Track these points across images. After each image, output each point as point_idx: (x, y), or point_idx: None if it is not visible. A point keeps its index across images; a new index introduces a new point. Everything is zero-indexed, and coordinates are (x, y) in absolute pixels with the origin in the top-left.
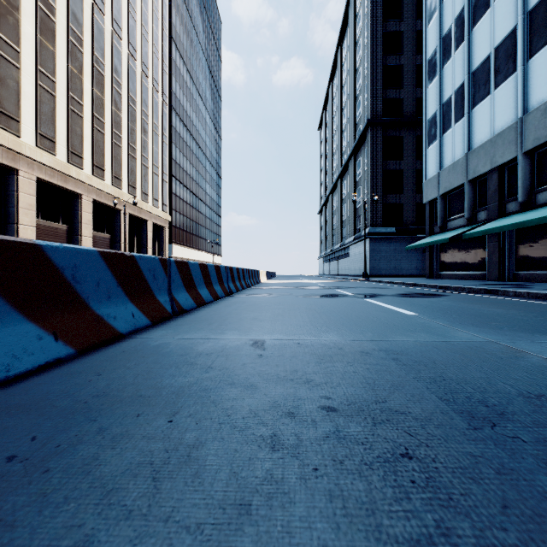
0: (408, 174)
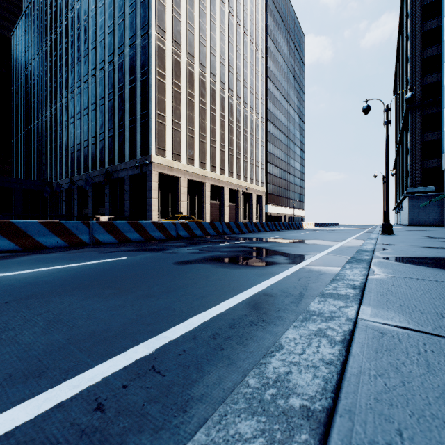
0: None
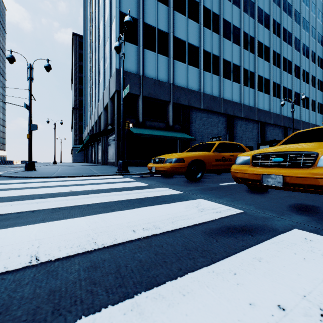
0: None
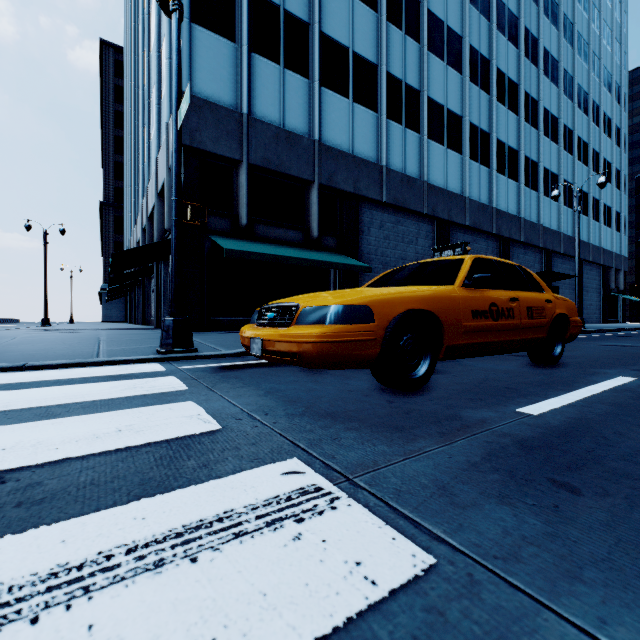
0: None
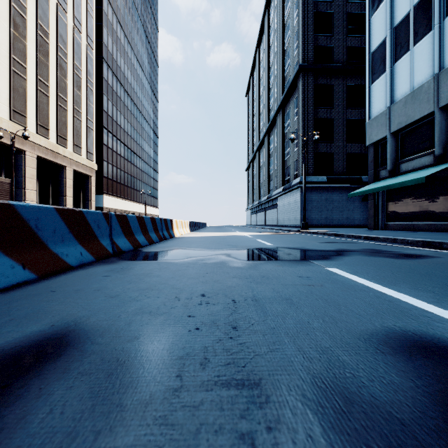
0: (339, 123)
